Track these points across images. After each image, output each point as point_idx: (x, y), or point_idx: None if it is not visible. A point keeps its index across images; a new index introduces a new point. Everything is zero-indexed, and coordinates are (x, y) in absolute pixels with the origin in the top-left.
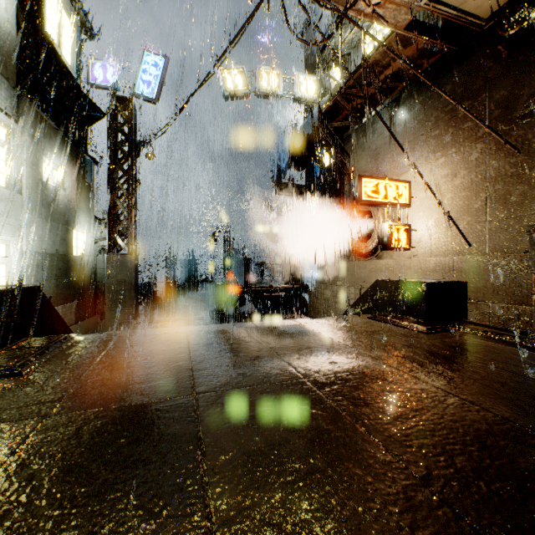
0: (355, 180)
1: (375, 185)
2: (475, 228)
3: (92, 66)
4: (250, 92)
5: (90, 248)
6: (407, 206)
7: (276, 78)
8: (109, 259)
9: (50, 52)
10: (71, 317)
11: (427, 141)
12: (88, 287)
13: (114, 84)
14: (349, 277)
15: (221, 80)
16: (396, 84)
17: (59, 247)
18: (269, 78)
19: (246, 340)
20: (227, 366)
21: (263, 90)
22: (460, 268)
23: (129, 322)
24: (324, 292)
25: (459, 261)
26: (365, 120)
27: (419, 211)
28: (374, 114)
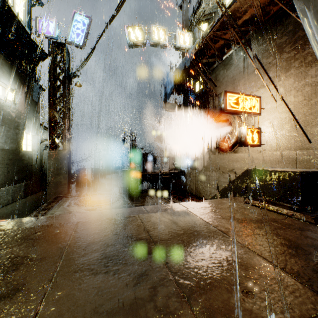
0: (222, 95)
1: (236, 99)
2: (314, 129)
3: (39, 22)
4: (146, 42)
5: (37, 146)
6: (258, 114)
7: (163, 33)
8: (50, 153)
9: (5, 7)
10: (20, 193)
11: (273, 67)
12: (35, 172)
13: (54, 34)
14: (213, 166)
15: (127, 34)
16: (250, 27)
17: (10, 144)
18: (159, 33)
19: (133, 236)
20: (95, 306)
21: (155, 41)
22: (302, 159)
23: (63, 196)
24: (196, 175)
25: (301, 154)
26: (225, 57)
27: (266, 118)
28: (232, 52)
